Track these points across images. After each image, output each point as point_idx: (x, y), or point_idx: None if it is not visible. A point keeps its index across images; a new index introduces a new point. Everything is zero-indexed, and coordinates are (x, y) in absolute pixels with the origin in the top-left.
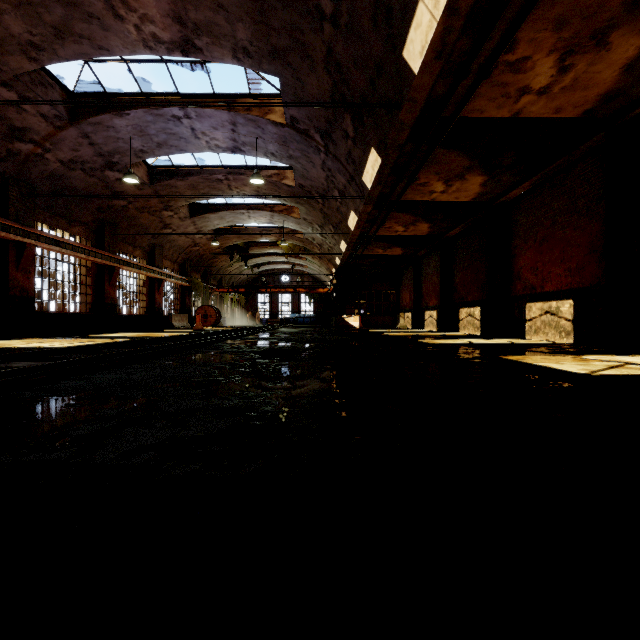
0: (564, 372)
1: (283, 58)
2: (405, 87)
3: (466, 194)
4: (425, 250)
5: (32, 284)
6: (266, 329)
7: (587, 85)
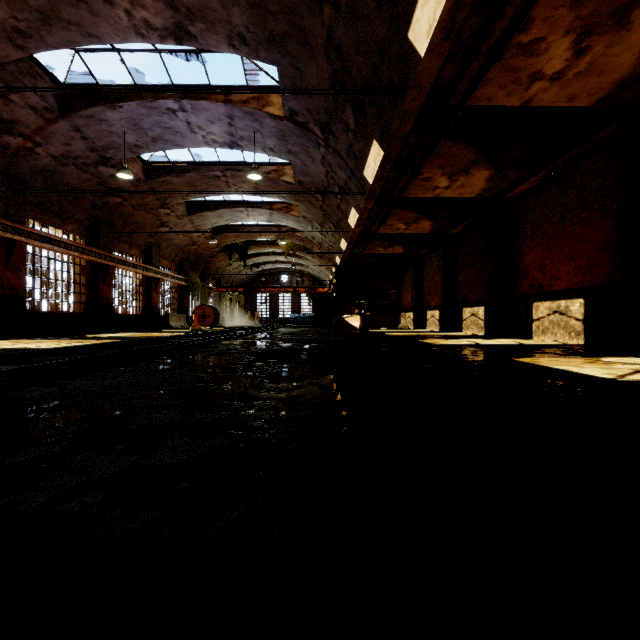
0: (589, 377)
1: (281, 45)
2: (410, 72)
3: (471, 190)
4: (427, 249)
5: (23, 283)
6: (265, 329)
7: (603, 70)
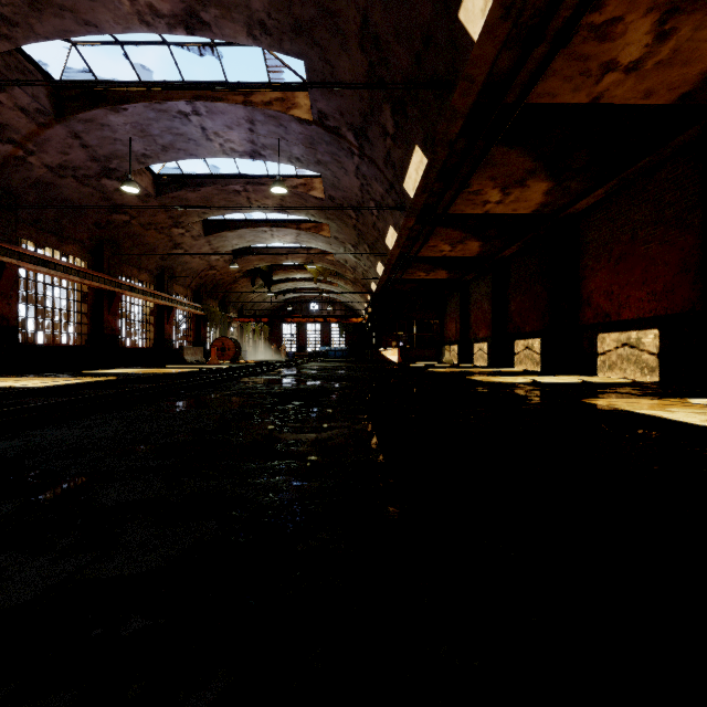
0: (687, 425)
1: (308, 34)
2: (460, 61)
3: (526, 205)
4: (474, 273)
5: (14, 311)
6: (291, 364)
7: (689, 59)
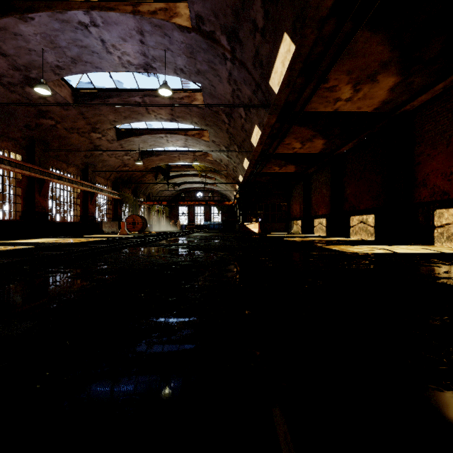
0: None
1: None
2: None
3: (370, 103)
4: (315, 167)
5: None
6: (180, 234)
7: None
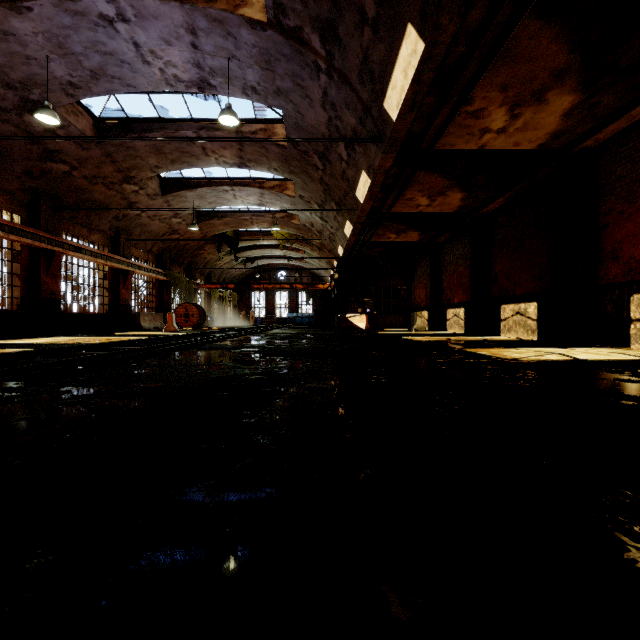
0: None
1: None
2: None
3: (533, 136)
4: (448, 234)
5: None
6: (252, 331)
7: None
